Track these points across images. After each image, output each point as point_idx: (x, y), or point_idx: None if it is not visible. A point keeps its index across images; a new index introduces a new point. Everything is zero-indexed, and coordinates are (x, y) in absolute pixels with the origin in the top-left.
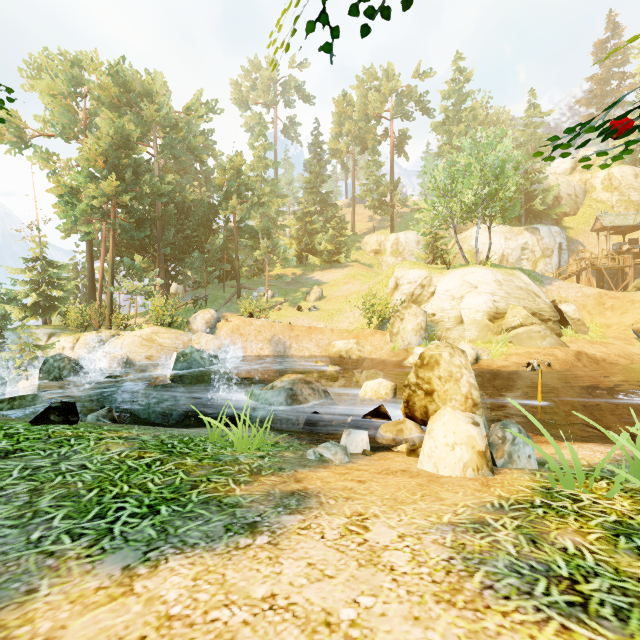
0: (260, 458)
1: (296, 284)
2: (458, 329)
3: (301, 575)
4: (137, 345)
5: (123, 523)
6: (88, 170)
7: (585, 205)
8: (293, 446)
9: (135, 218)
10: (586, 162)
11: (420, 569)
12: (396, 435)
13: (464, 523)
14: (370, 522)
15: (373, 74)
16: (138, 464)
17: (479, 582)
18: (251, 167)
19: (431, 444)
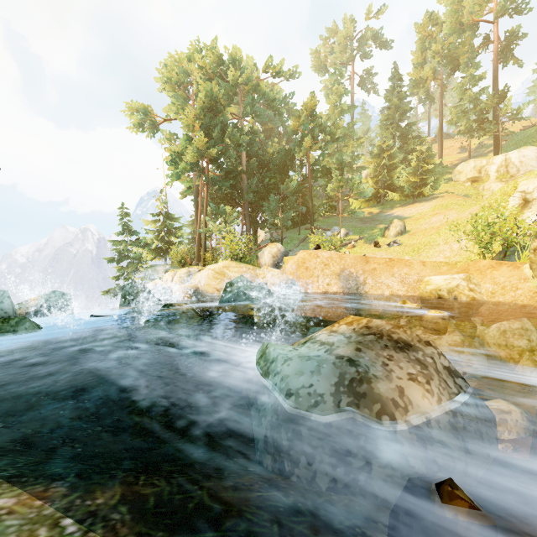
0: None
1: (372, 222)
2: None
3: None
4: (210, 278)
5: None
6: (187, 134)
7: None
8: None
9: (223, 171)
10: None
11: None
12: None
13: None
14: None
15: None
16: None
17: None
18: (327, 117)
19: None
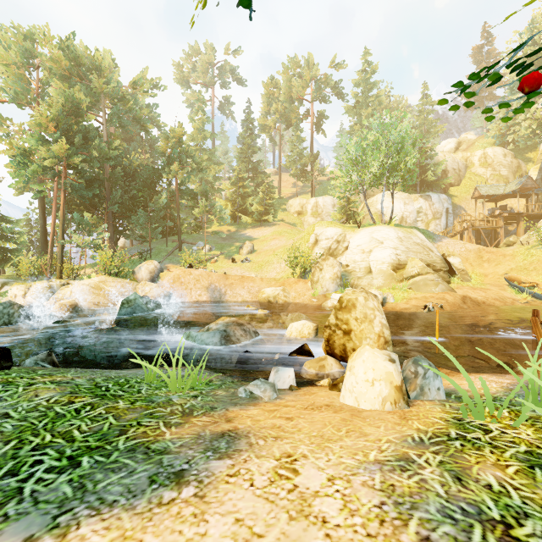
0: (193, 398)
1: (231, 239)
2: (367, 278)
3: (228, 535)
4: (85, 293)
5: (36, 480)
6: (40, 134)
7: (466, 178)
8: (226, 384)
9: (85, 179)
10: (466, 143)
11: (353, 519)
12: (319, 370)
13: (390, 461)
14: (299, 464)
15: (296, 63)
16: (66, 410)
17: (415, 533)
18: (191, 138)
19: (352, 380)
